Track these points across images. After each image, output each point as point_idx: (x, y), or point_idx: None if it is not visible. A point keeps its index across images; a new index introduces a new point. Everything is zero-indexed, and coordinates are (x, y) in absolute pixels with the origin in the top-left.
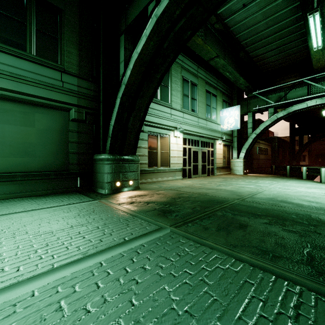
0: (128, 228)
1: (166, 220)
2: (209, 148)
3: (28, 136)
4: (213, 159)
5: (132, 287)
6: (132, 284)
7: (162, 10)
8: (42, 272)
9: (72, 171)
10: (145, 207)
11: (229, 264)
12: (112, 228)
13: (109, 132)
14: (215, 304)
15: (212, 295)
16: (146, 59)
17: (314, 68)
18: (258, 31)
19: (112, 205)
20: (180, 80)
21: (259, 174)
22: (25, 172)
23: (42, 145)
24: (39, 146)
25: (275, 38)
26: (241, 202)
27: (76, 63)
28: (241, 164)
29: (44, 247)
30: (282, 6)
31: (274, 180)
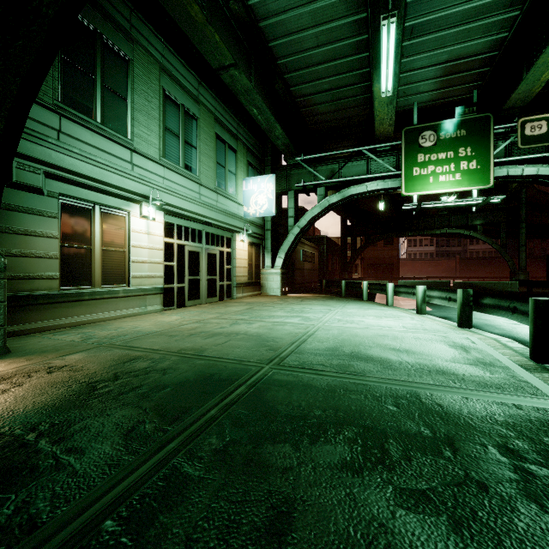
0: None
1: None
2: (223, 247)
3: None
4: (230, 269)
5: None
6: None
7: None
8: None
9: None
10: None
11: None
12: None
13: None
14: None
15: None
16: None
17: (375, 134)
18: (304, 46)
19: None
20: (158, 96)
21: (305, 294)
22: None
23: None
24: None
25: (328, 70)
26: (278, 373)
27: None
28: (278, 278)
29: None
30: (340, 12)
31: (328, 303)
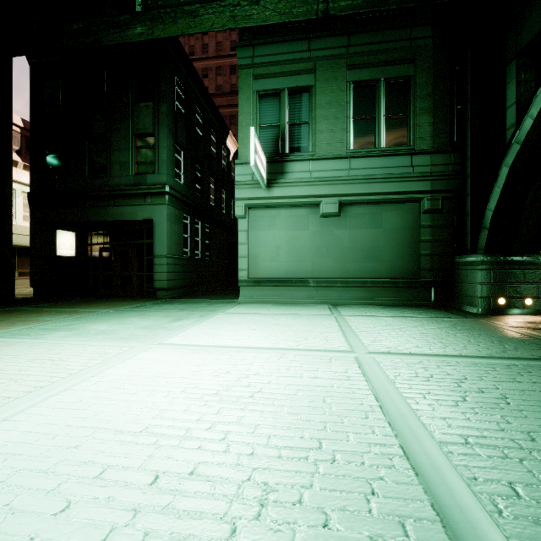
0: None
1: None
2: None
3: (376, 239)
4: None
5: None
6: None
7: None
8: (454, 355)
9: (424, 280)
10: None
11: None
12: (515, 346)
13: (485, 221)
14: None
15: None
16: None
17: None
18: None
19: (500, 327)
20: None
21: None
22: (373, 278)
23: (390, 248)
24: (386, 249)
25: None
26: None
27: (429, 135)
28: None
29: (439, 342)
30: None
31: None
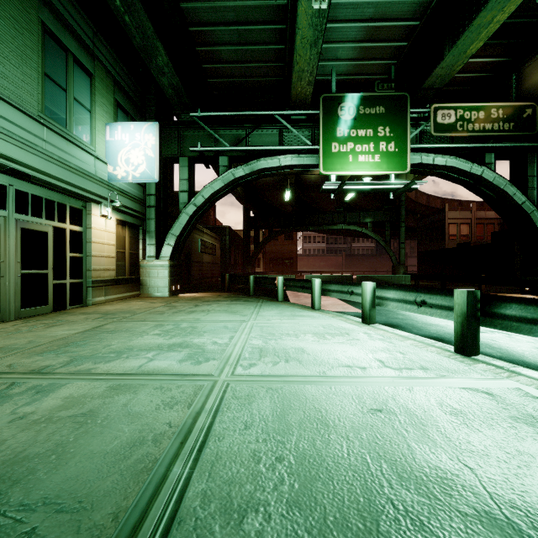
0: None
1: None
2: (63, 221)
3: None
4: (79, 258)
5: None
6: None
7: None
8: None
9: None
10: None
11: None
12: None
13: None
14: None
15: None
16: None
17: (291, 95)
18: None
19: None
20: None
21: (203, 292)
22: None
23: None
24: None
25: None
26: None
27: None
28: (165, 273)
29: None
30: None
31: (234, 308)
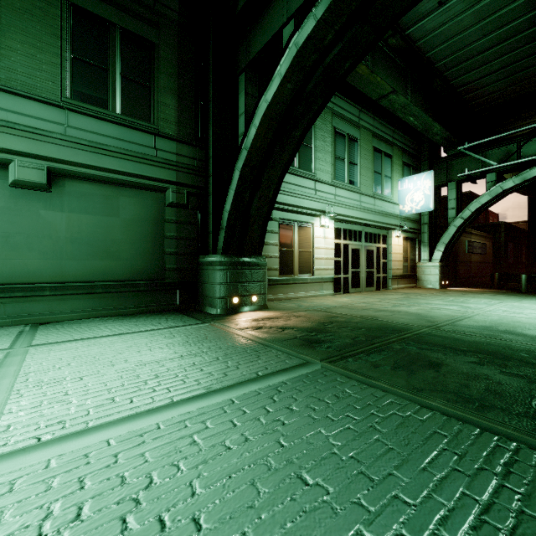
0: (259, 361)
1: (314, 353)
2: (379, 243)
3: (111, 230)
4: (385, 263)
5: (278, 428)
6: (278, 425)
7: (305, 37)
8: (161, 406)
9: (169, 281)
10: (280, 334)
11: (411, 412)
12: (238, 360)
13: (223, 221)
14: (390, 453)
15: (386, 444)
16: (280, 109)
17: None
18: (466, 43)
19: (231, 331)
20: (330, 135)
21: (469, 288)
22: (106, 281)
23: (129, 243)
24: (125, 244)
25: (498, 52)
26: (434, 332)
27: (175, 120)
28: (436, 271)
29: (154, 379)
30: None
31: (497, 297)
